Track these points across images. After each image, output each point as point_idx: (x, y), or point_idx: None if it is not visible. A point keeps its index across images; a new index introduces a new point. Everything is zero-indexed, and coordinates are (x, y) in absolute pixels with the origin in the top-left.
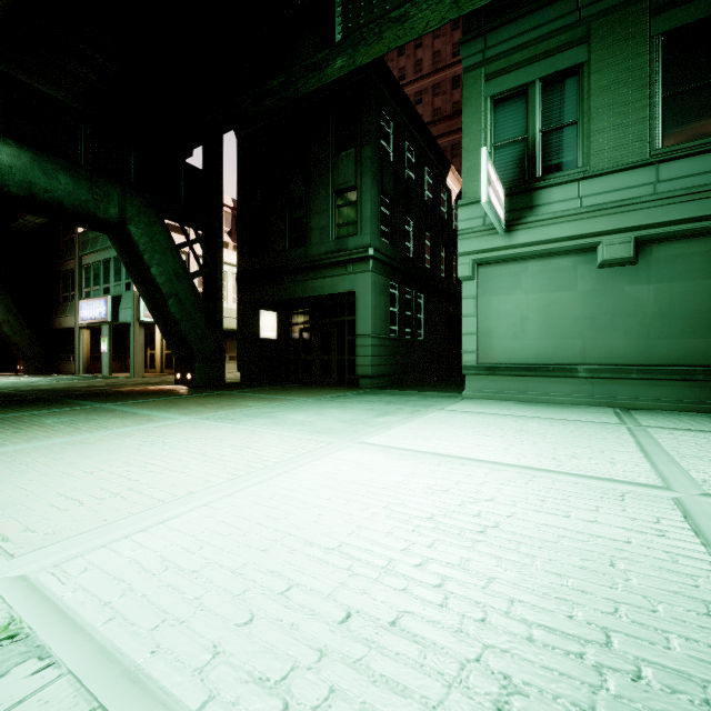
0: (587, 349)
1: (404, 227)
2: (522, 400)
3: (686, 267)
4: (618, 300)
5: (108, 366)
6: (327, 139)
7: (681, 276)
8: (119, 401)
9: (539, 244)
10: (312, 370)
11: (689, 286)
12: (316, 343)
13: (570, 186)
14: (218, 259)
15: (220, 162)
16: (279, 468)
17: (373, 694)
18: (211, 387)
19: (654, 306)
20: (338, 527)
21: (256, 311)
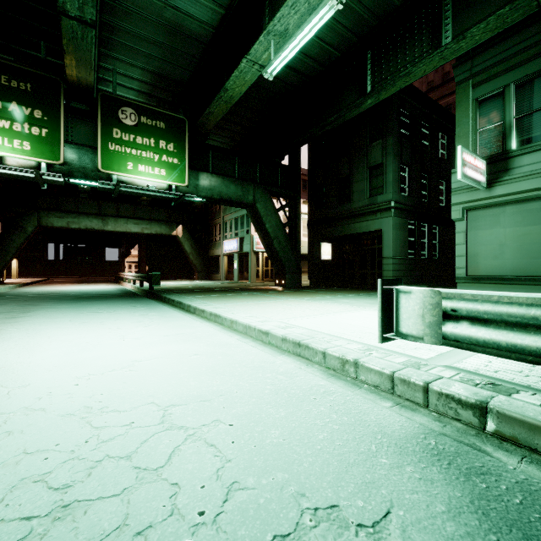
0: None
1: (420, 181)
2: None
3: None
4: None
5: (237, 276)
6: (363, 135)
7: None
8: (257, 292)
9: (512, 195)
10: (354, 279)
11: None
12: (356, 262)
13: (537, 153)
14: (297, 215)
15: (298, 159)
16: (338, 313)
17: (362, 336)
18: (295, 288)
19: None
20: (359, 323)
21: (318, 243)
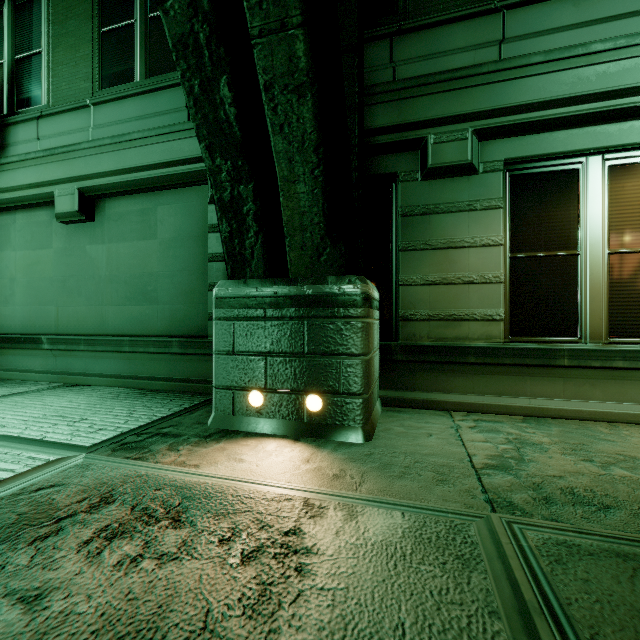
0: (60, 316)
1: None
2: (1, 377)
3: (128, 226)
4: (82, 261)
5: None
6: None
7: (125, 236)
8: None
9: (8, 191)
10: None
11: (130, 247)
12: None
13: (32, 124)
14: None
15: None
16: None
17: None
18: None
19: (107, 268)
20: None
21: None
